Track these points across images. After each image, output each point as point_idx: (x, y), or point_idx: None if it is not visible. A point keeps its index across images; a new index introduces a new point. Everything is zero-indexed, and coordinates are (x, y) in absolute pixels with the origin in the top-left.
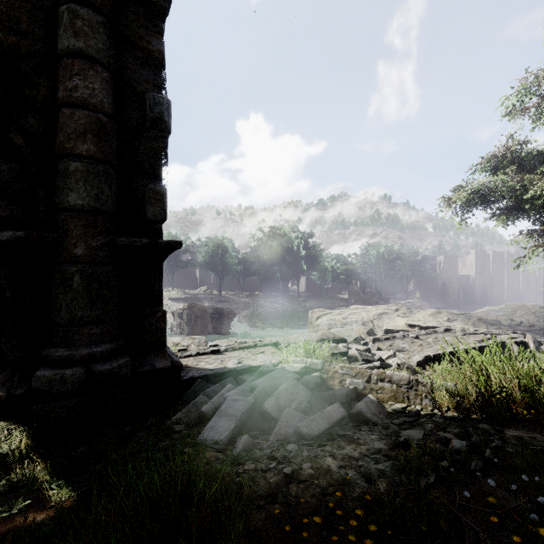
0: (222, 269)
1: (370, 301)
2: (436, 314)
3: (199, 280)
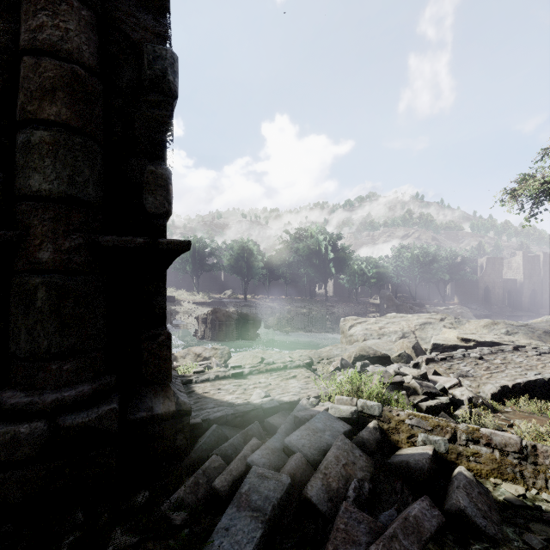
0: (247, 272)
1: (404, 306)
2: (491, 325)
3: (224, 283)
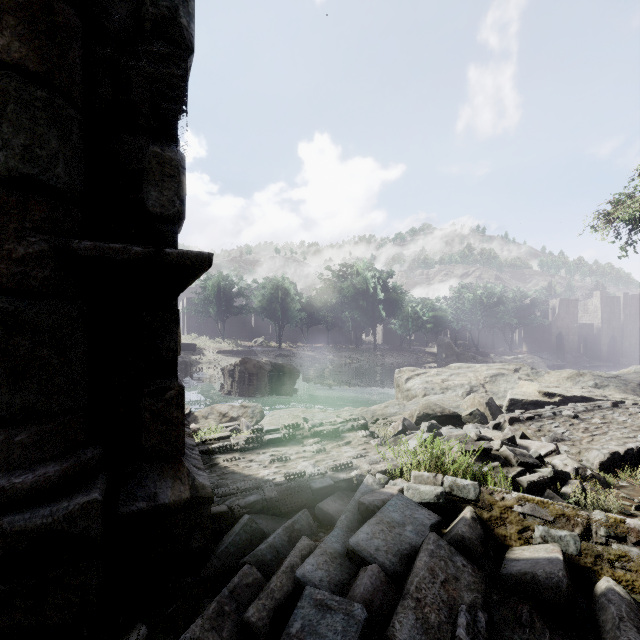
0: (282, 315)
1: (465, 356)
2: (576, 376)
3: (255, 329)
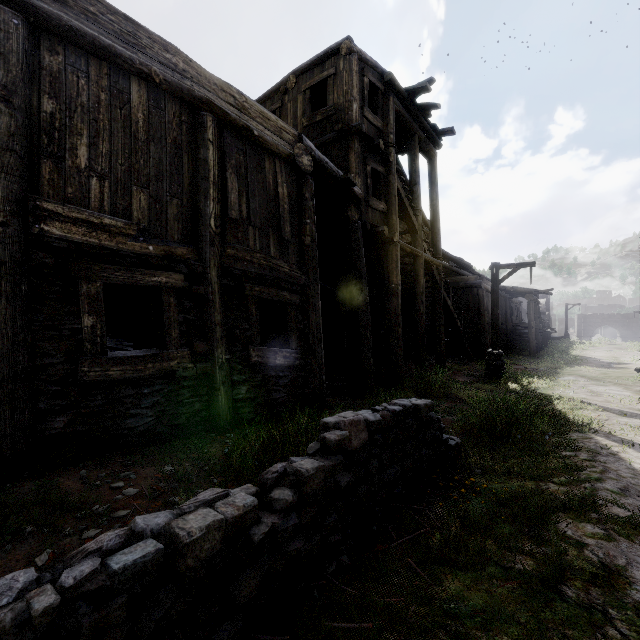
0: None
1: None
2: None
3: None
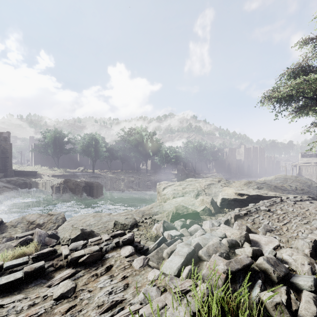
0: (94, 154)
1: (190, 175)
2: (248, 183)
3: (79, 162)
